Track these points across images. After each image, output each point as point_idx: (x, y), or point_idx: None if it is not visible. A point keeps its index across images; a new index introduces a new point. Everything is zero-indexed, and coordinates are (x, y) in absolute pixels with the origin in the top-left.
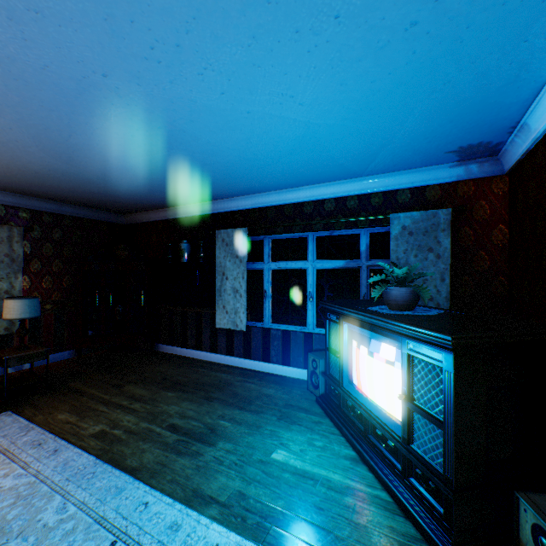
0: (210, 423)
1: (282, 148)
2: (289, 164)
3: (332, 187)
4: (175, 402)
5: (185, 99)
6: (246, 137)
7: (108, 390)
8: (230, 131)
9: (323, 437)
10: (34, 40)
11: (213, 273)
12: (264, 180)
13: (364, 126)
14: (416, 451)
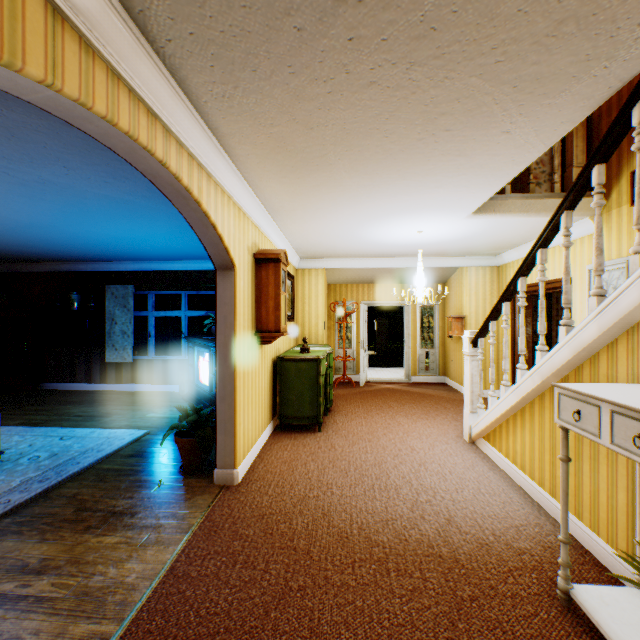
0: (106, 412)
1: (156, 247)
2: (163, 252)
3: (197, 263)
4: (76, 408)
5: (96, 231)
6: (132, 243)
7: (10, 410)
8: (121, 240)
9: None
10: (22, 215)
11: (104, 319)
12: (147, 256)
13: (199, 246)
14: (212, 393)
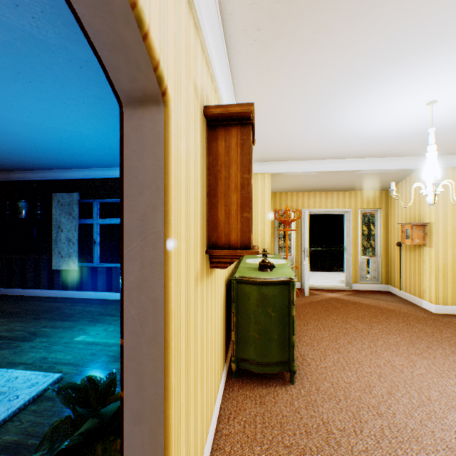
0: (33, 331)
1: (90, 146)
2: (101, 154)
3: None
4: (5, 324)
5: (1, 115)
6: (59, 138)
7: None
8: (45, 134)
9: (116, 326)
10: None
11: (51, 227)
12: (87, 161)
13: None
14: None
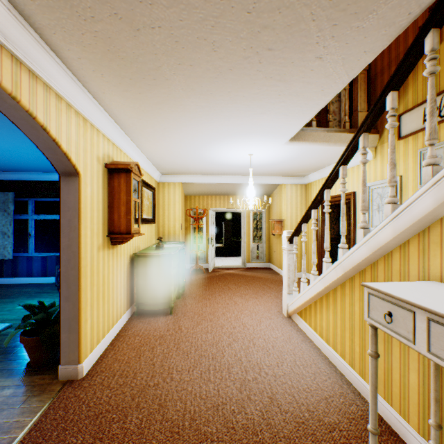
0: None
1: (29, 159)
2: (38, 164)
3: None
4: None
5: None
6: (2, 153)
7: None
8: None
9: (52, 298)
10: None
11: None
12: (24, 167)
13: None
14: None
